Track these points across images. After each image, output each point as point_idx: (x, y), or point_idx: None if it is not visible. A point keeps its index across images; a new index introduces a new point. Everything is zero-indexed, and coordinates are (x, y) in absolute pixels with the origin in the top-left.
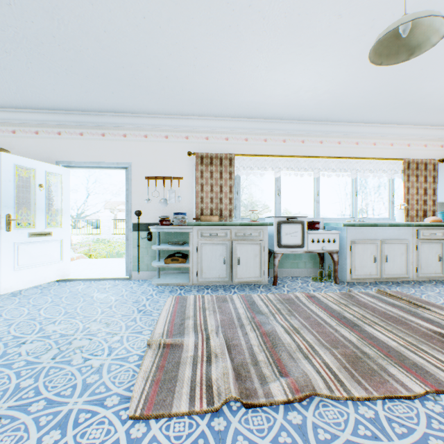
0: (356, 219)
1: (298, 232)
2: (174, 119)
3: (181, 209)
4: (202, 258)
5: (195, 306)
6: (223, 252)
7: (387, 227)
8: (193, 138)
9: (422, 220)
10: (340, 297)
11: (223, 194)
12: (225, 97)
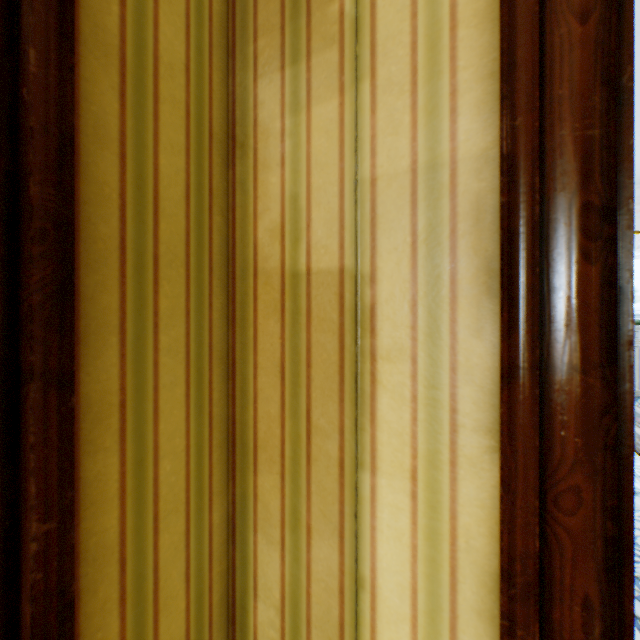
0: None
1: None
2: None
3: None
4: None
5: None
6: None
7: None
8: None
9: None
10: None
11: None
12: None
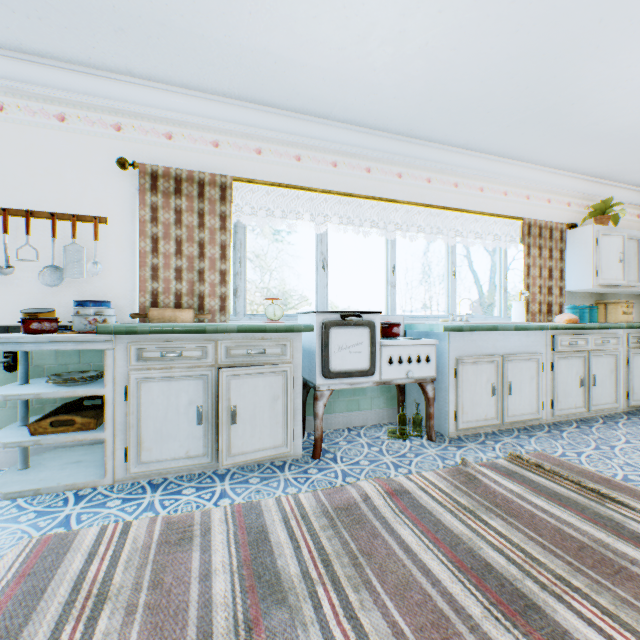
0: (455, 317)
1: (364, 343)
2: (81, 76)
3: (102, 292)
4: (140, 414)
5: (77, 590)
6: (198, 395)
7: (511, 332)
8: (135, 130)
9: (546, 319)
10: (454, 486)
11: (207, 262)
12: (199, 21)
